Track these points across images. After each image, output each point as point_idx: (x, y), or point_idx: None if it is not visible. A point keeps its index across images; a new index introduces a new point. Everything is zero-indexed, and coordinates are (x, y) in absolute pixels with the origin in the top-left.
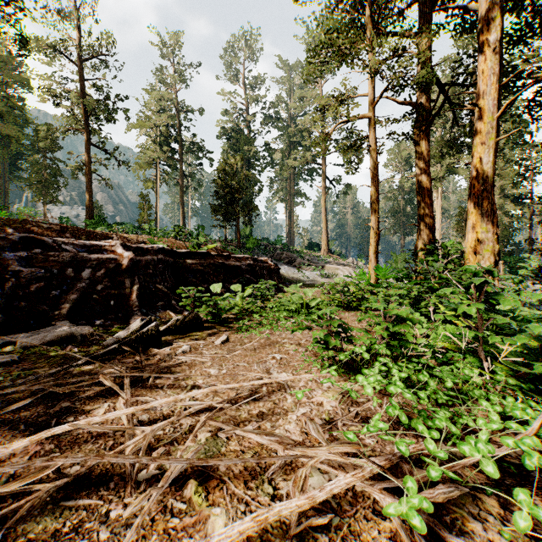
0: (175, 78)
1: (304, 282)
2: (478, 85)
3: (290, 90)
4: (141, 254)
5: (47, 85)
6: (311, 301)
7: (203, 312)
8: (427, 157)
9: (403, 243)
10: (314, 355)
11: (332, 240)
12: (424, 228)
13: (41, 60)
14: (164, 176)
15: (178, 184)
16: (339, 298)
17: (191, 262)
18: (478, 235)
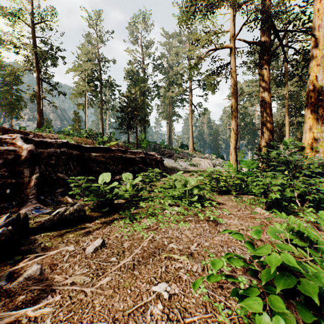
0: (97, 39)
1: (179, 169)
2: (314, 22)
3: (170, 50)
4: (44, 147)
5: (11, 40)
6: (192, 189)
7: (91, 201)
8: (268, 81)
9: (239, 145)
10: (217, 283)
11: (195, 143)
12: (266, 131)
13: (7, 23)
14: (90, 102)
15: (99, 107)
16: (213, 184)
17: (95, 155)
18: (313, 134)
